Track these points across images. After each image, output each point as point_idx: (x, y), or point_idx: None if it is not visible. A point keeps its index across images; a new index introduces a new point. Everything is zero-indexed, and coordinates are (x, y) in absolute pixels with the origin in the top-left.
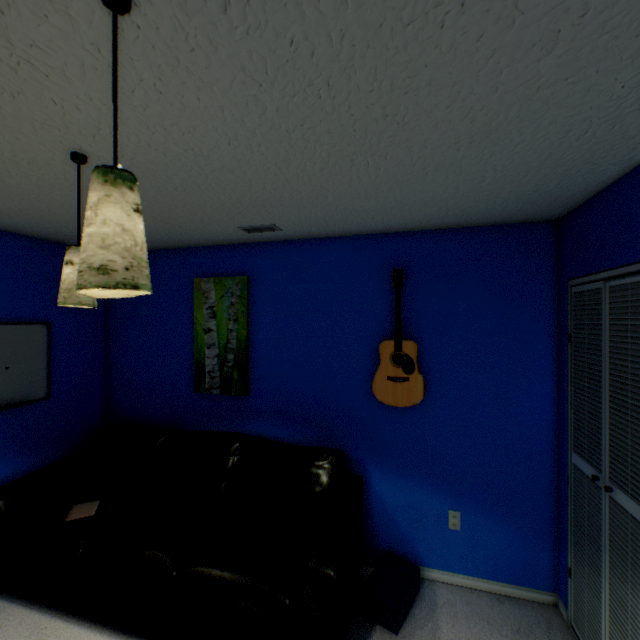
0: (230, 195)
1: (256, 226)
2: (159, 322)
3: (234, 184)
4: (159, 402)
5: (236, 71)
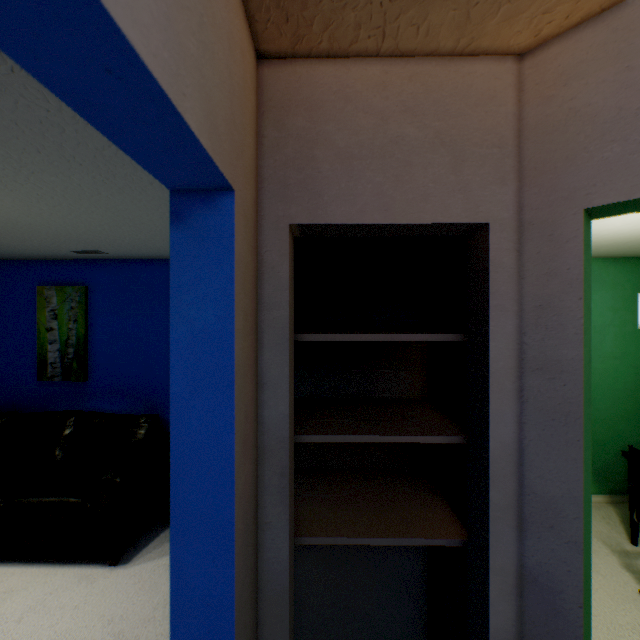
0: (48, 235)
1: (84, 251)
2: (3, 322)
3: (46, 231)
4: (3, 392)
5: (14, 198)
